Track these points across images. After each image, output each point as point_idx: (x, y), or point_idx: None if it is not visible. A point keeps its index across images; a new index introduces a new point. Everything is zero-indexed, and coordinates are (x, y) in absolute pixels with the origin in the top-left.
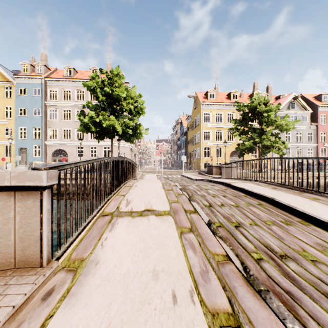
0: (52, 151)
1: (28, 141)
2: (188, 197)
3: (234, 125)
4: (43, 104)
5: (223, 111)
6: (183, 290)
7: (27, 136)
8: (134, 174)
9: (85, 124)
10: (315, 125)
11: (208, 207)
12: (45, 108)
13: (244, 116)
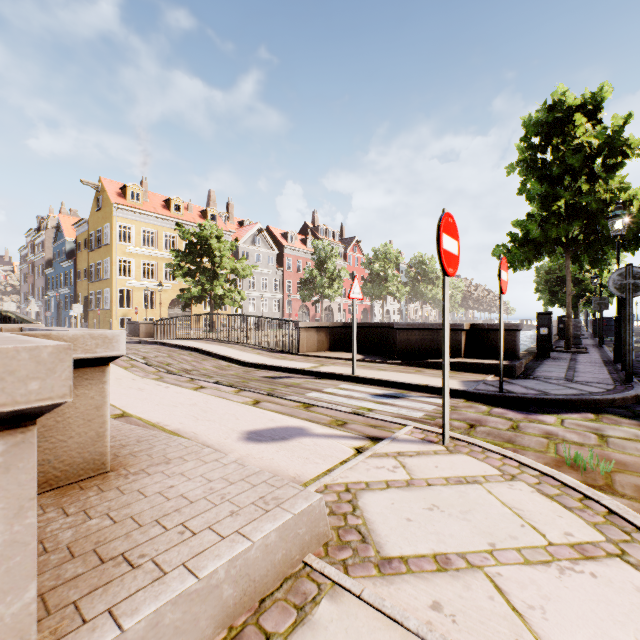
0: None
1: None
2: None
3: (176, 259)
4: None
5: (158, 229)
6: (138, 378)
7: None
8: None
9: None
10: (282, 271)
11: (143, 359)
12: None
13: (190, 248)
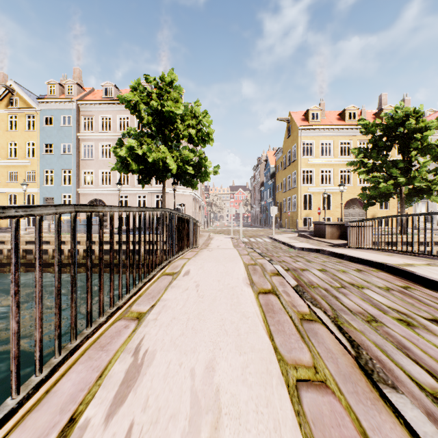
0: (86, 202)
1: (55, 189)
2: (349, 343)
3: (357, 156)
4: (74, 137)
5: (334, 139)
6: None
7: (54, 181)
8: (192, 239)
9: (122, 159)
10: None
11: None
12: (77, 143)
13: (375, 141)
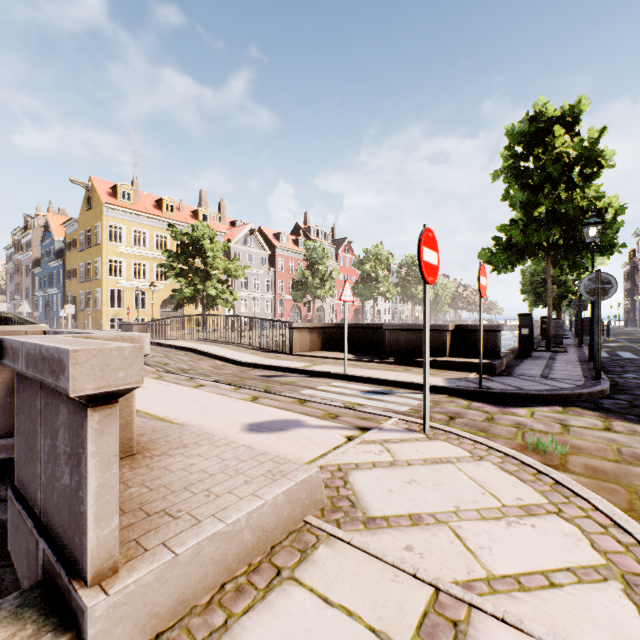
0: None
1: None
2: None
3: (168, 260)
4: None
5: (149, 229)
6: None
7: None
8: None
9: None
10: (274, 271)
11: None
12: None
13: (183, 248)
